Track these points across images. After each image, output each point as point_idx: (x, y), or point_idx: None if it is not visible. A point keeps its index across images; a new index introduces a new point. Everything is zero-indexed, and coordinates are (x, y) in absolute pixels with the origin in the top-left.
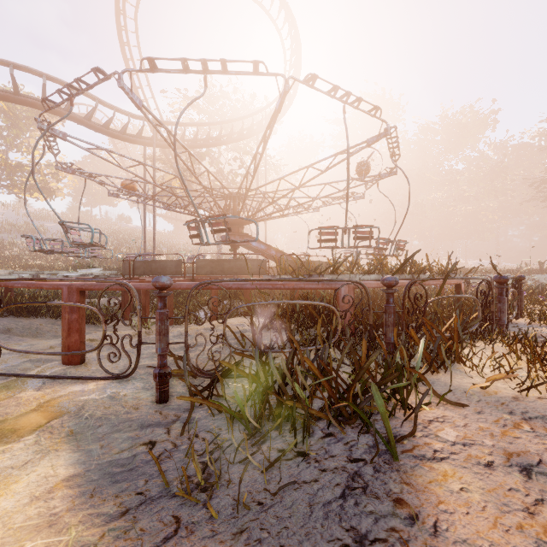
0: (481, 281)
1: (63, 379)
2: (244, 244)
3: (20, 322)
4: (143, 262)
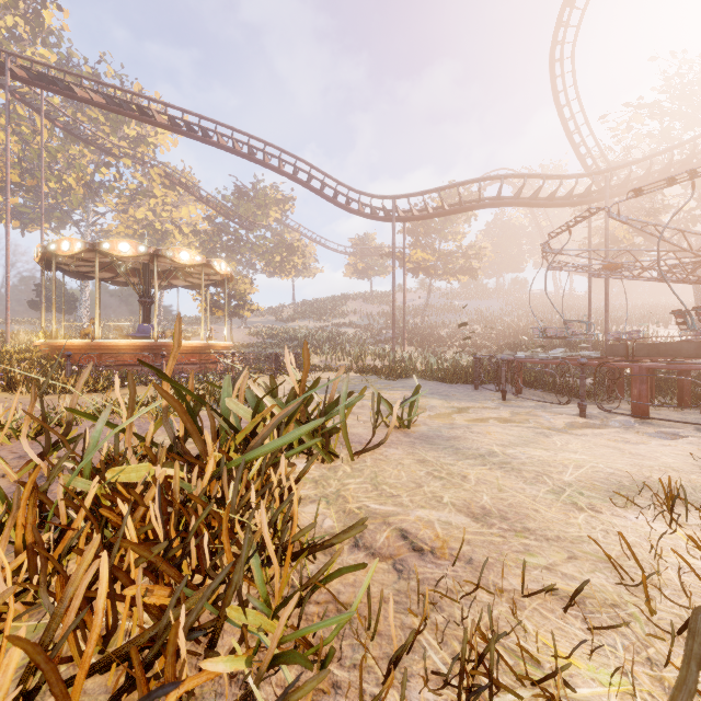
0: None
1: (670, 421)
2: None
3: (529, 391)
4: (646, 344)
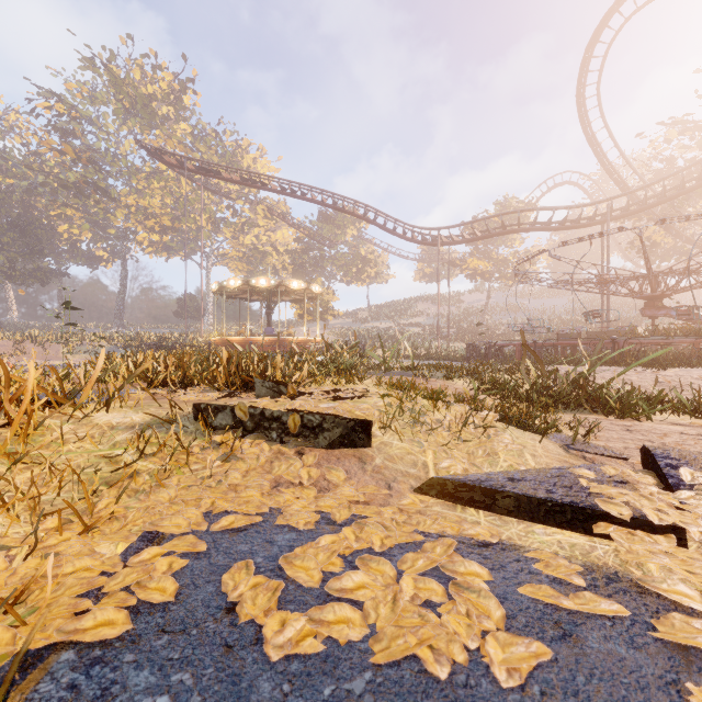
0: (699, 337)
1: None
2: (662, 315)
3: None
4: (561, 335)
